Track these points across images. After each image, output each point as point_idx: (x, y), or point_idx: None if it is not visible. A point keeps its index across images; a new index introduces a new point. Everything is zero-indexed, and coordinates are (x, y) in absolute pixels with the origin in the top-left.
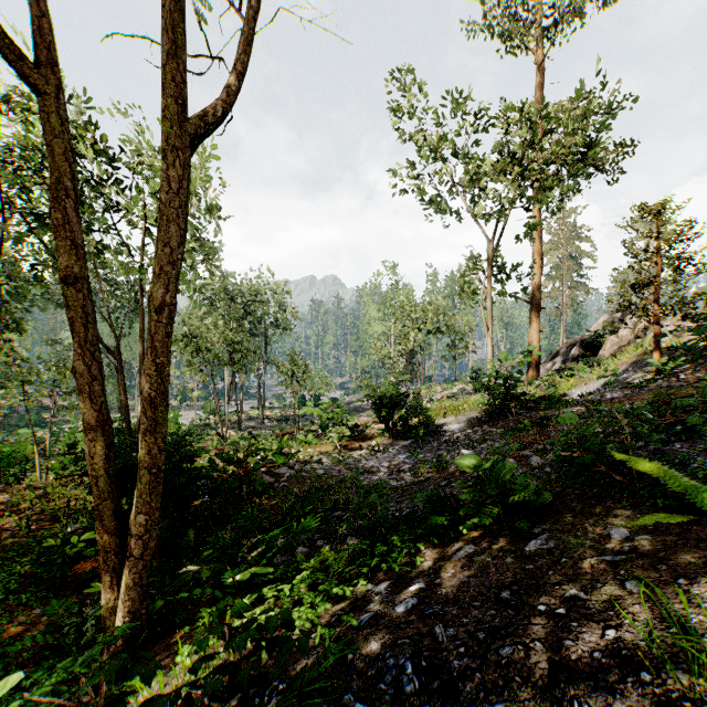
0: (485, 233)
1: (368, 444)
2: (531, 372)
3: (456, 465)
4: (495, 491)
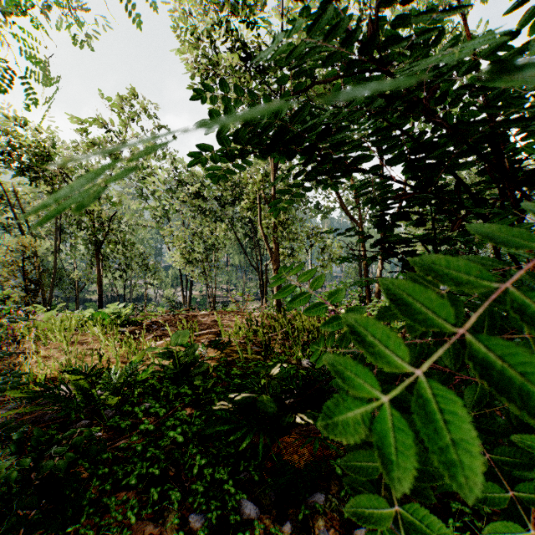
0: None
1: None
2: None
3: None
4: None
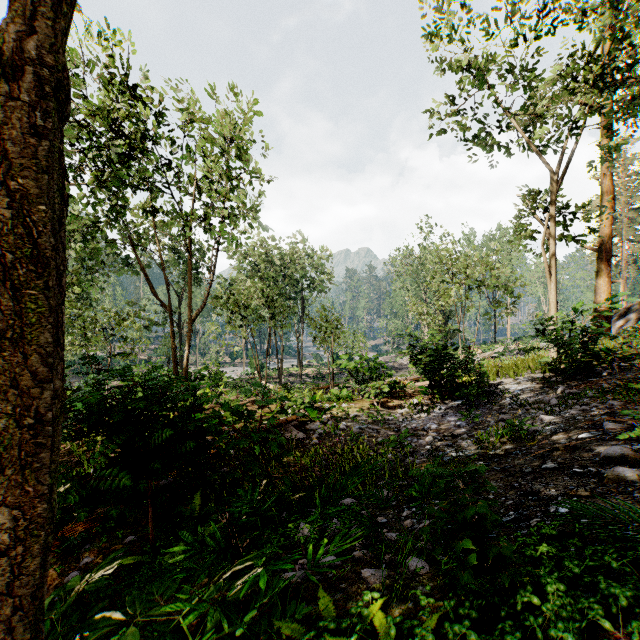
0: (547, 164)
1: (408, 402)
2: None
3: (543, 435)
4: None
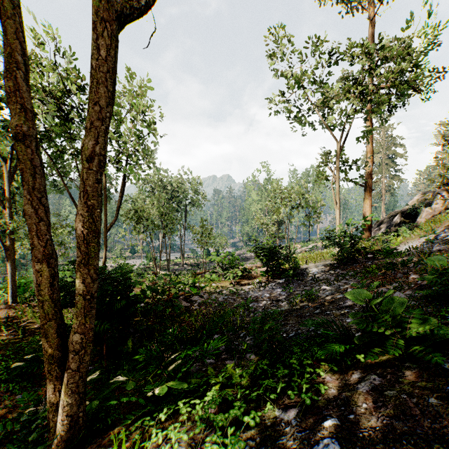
0: (334, 136)
1: (253, 281)
2: (365, 234)
3: (322, 297)
4: (392, 323)
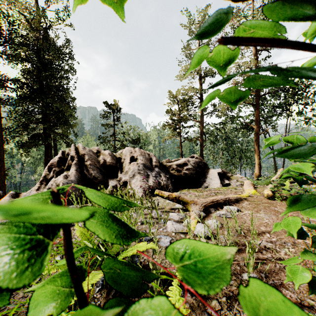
0: None
1: None
2: None
3: None
4: None
